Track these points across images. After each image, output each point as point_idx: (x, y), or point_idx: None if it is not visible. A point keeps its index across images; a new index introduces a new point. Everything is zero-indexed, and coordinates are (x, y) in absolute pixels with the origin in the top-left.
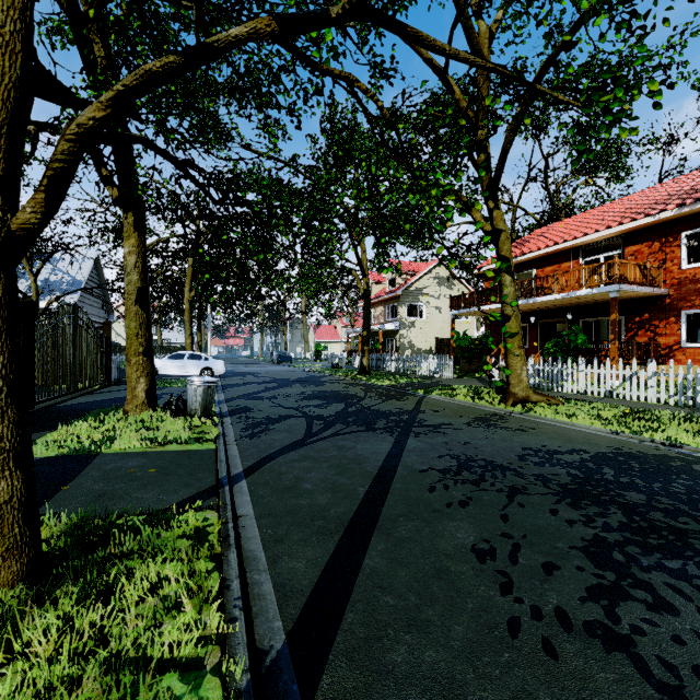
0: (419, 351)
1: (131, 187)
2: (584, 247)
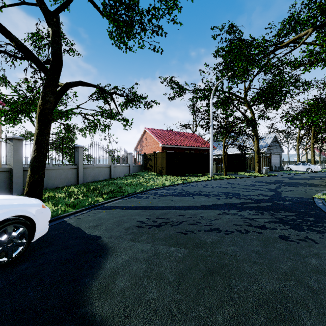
0: None
1: (255, 132)
2: None
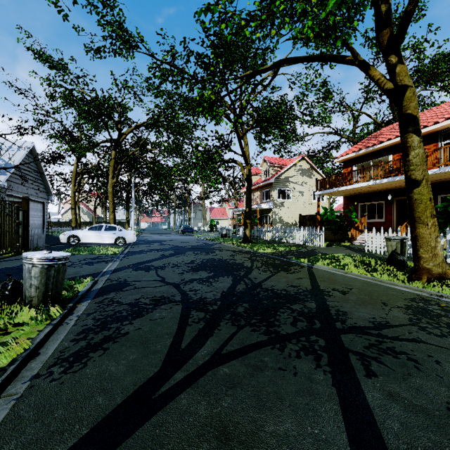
0: (287, 224)
1: None
2: (443, 131)
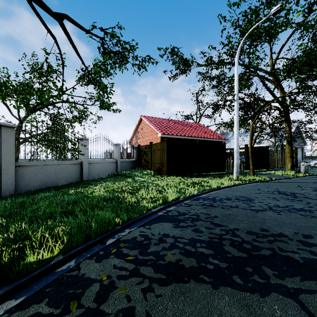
0: None
1: (286, 117)
2: None
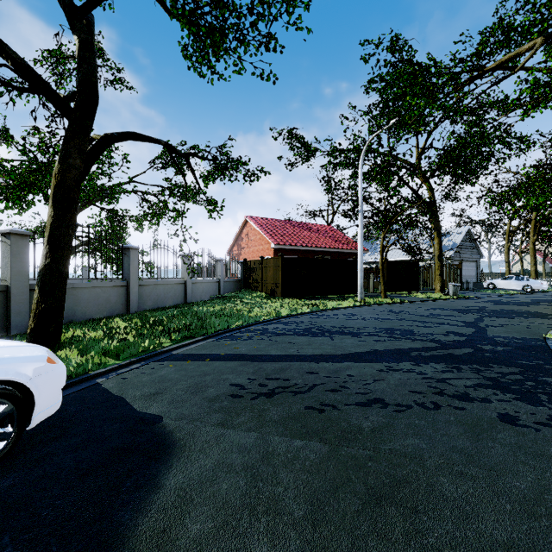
0: None
1: (436, 224)
2: None
